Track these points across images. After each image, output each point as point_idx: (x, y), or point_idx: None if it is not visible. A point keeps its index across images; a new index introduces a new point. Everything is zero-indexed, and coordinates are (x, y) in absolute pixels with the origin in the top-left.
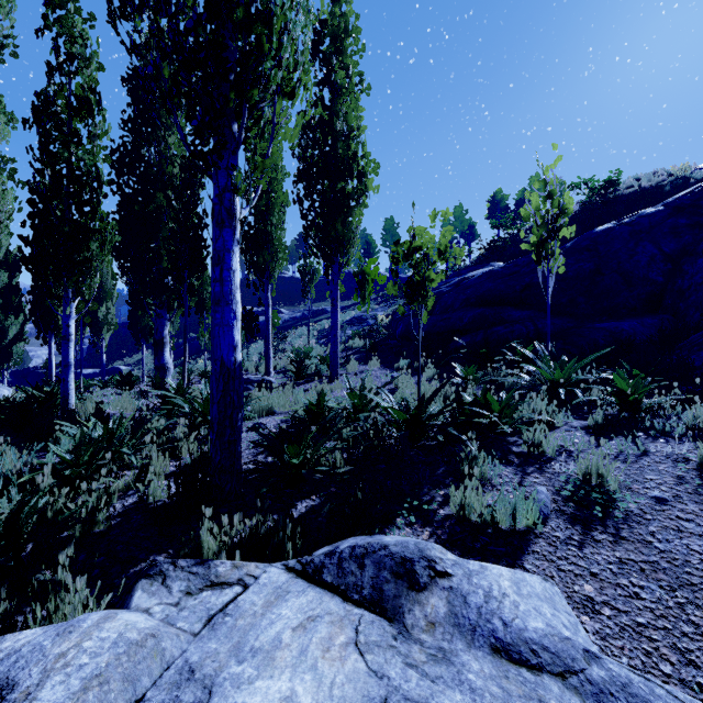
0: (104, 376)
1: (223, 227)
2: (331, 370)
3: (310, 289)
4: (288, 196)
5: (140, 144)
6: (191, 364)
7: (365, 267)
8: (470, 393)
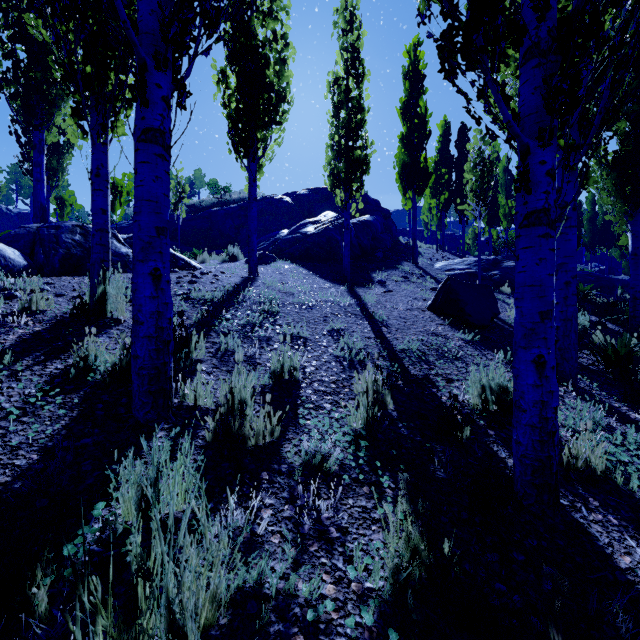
0: None
1: (41, 154)
2: None
3: None
4: None
5: None
6: None
7: (64, 195)
8: None
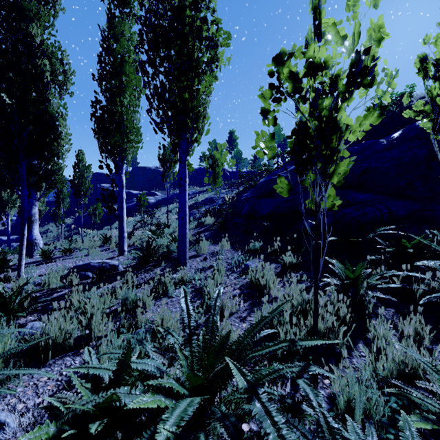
0: (9, 243)
1: None
2: (178, 256)
3: (168, 174)
4: (140, 79)
5: (6, 37)
6: (85, 232)
7: (215, 152)
8: (370, 312)
